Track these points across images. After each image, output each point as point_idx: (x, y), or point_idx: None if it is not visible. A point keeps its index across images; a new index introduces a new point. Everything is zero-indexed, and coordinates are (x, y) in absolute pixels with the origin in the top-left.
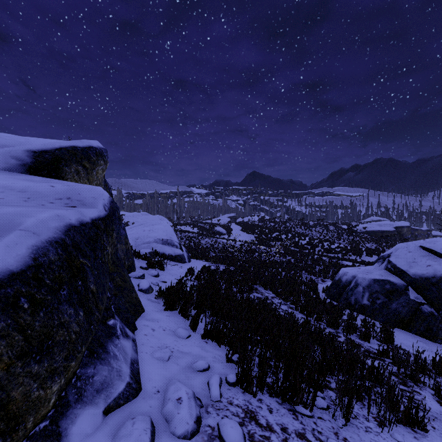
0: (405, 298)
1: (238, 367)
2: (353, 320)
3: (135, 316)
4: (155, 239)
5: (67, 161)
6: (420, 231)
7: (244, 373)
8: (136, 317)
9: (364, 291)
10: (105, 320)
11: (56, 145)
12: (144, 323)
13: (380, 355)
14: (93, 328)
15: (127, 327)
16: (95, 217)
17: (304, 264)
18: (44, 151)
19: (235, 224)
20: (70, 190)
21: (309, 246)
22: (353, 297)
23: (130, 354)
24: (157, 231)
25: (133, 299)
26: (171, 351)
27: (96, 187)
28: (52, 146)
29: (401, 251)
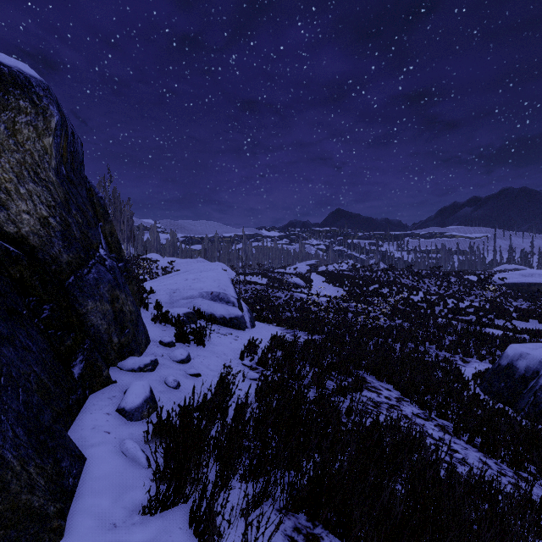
0: None
1: None
2: None
3: None
4: (201, 293)
5: None
6: None
7: None
8: None
9: None
10: None
11: None
12: None
13: None
14: None
15: None
16: None
17: (425, 332)
18: None
19: (317, 274)
20: None
21: (424, 305)
22: None
23: None
24: (205, 281)
25: None
26: None
27: None
28: None
29: None
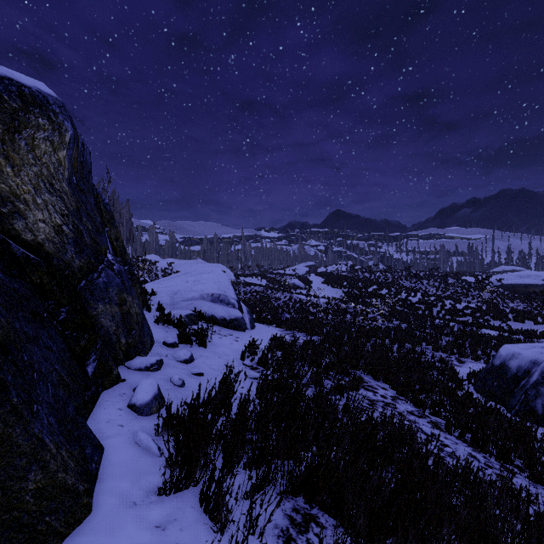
0: None
1: None
2: None
3: None
4: (202, 295)
5: None
6: None
7: None
8: None
9: None
10: None
11: None
12: None
13: None
14: None
15: None
16: None
17: (422, 333)
18: None
19: (316, 275)
20: None
21: (422, 306)
22: (540, 400)
23: None
24: (206, 283)
25: (22, 502)
26: None
27: None
28: None
29: None
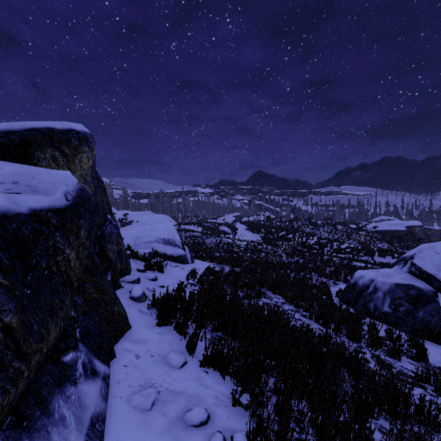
0: (434, 306)
1: (250, 423)
2: (375, 330)
3: (114, 338)
4: (156, 239)
5: (40, 145)
6: (434, 230)
7: (258, 436)
8: (117, 338)
9: (384, 296)
10: (59, 354)
11: (27, 125)
12: (127, 347)
13: (419, 380)
14: (1, 394)
15: (98, 358)
16: (42, 207)
17: (314, 265)
18: (10, 132)
19: (241, 224)
20: (21, 173)
21: (317, 246)
22: (372, 303)
23: (93, 407)
24: (159, 230)
25: (115, 314)
26: (157, 392)
27: (62, 171)
28: (22, 126)
29: (426, 253)
